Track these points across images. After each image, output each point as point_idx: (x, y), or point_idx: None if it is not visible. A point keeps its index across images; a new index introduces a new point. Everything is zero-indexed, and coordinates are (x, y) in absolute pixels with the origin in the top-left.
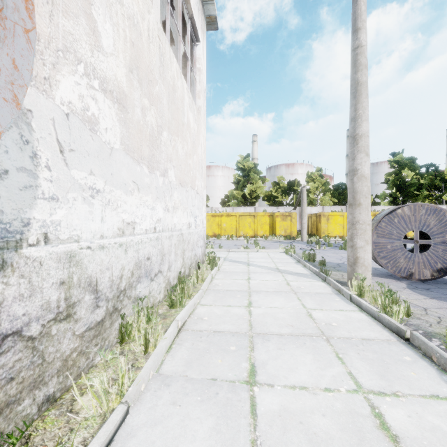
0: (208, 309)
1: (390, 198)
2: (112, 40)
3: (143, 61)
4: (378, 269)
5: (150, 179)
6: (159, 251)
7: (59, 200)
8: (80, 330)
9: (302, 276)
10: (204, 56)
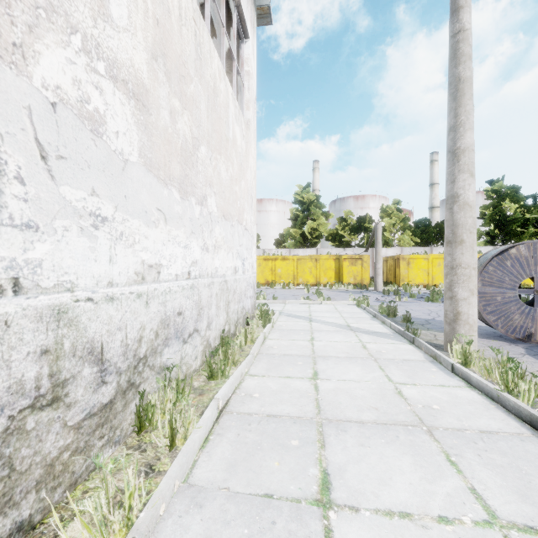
0: (259, 381)
1: (486, 236)
2: (126, 11)
3: (172, 48)
4: (481, 328)
5: (182, 207)
6: (195, 304)
7: (40, 230)
8: (75, 418)
9: (382, 337)
10: (254, 56)
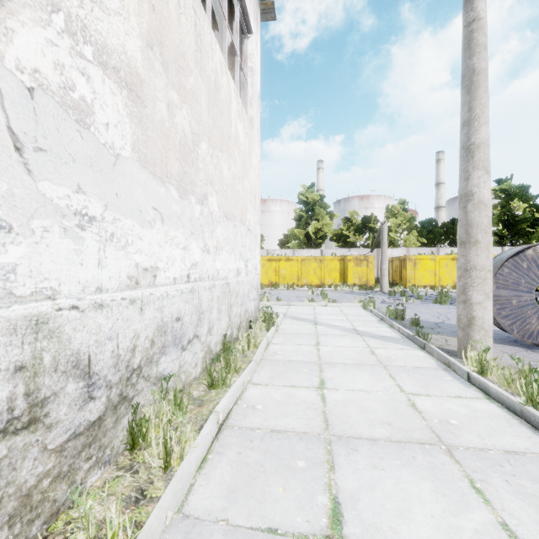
0: (263, 390)
1: (494, 236)
2: None
3: (170, 37)
4: (494, 332)
5: (181, 206)
6: (195, 308)
7: (14, 230)
8: (57, 440)
9: (391, 341)
10: (257, 52)
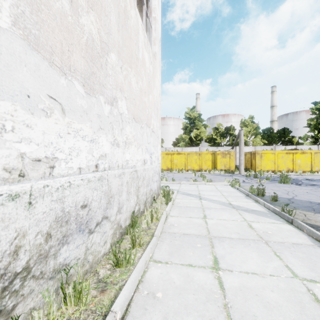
0: (163, 270)
1: (311, 139)
2: None
3: None
4: None
5: (88, 102)
6: (104, 194)
7: None
8: None
9: (261, 215)
10: (159, 9)
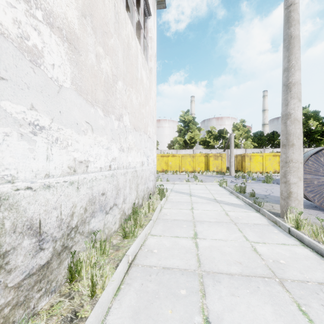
0: (158, 239)
1: None
2: None
3: (97, 12)
4: None
5: (105, 121)
6: (114, 187)
7: None
8: (16, 279)
9: (238, 207)
10: (155, 28)
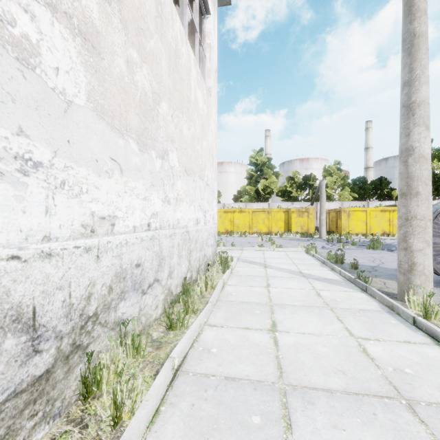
0: (218, 332)
1: None
2: None
3: None
4: None
5: (141, 159)
6: (155, 254)
7: None
8: None
9: (334, 284)
10: (215, 32)
